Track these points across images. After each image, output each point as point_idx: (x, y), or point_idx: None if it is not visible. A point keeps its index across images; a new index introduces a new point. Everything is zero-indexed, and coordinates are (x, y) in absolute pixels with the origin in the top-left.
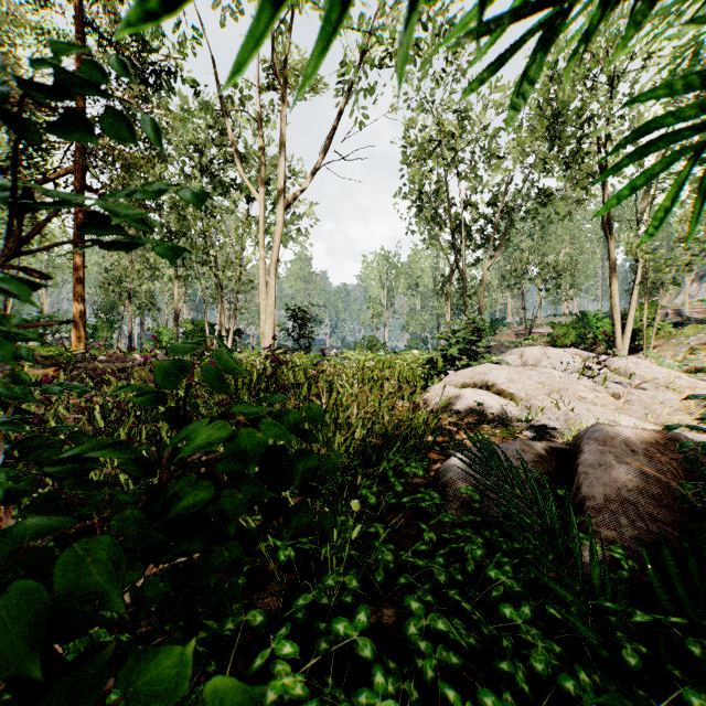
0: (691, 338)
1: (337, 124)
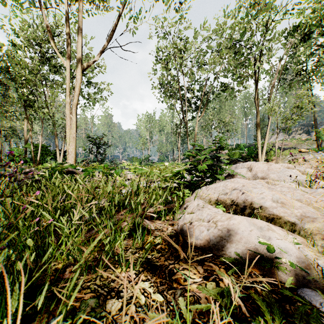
0: (288, 156)
1: (117, 22)
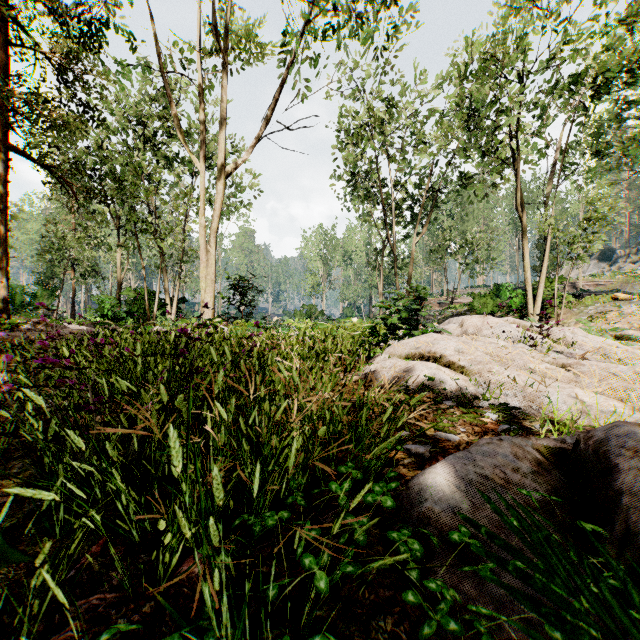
0: (590, 307)
1: (277, 97)
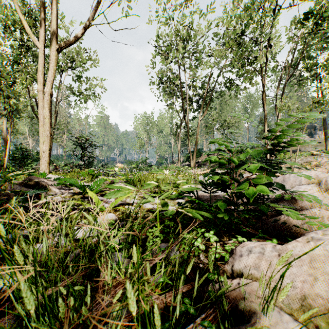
0: (298, 159)
1: None
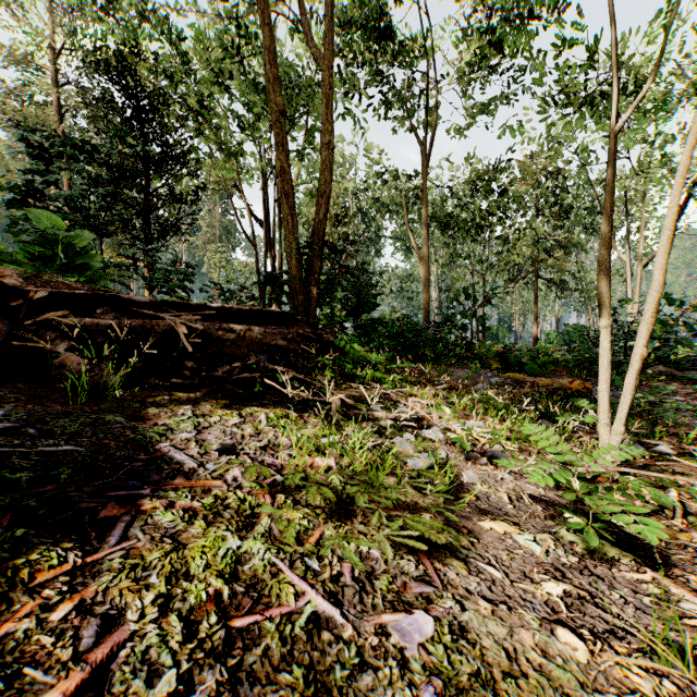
0: None
1: (683, 208)
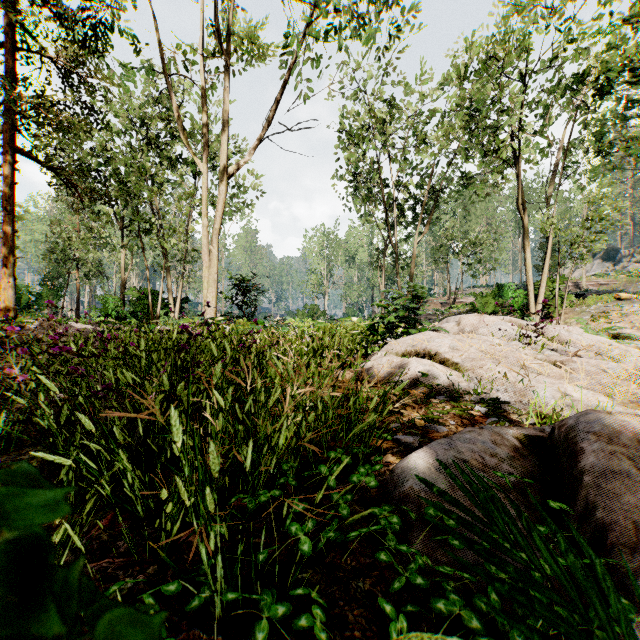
0: (592, 307)
1: (278, 99)
